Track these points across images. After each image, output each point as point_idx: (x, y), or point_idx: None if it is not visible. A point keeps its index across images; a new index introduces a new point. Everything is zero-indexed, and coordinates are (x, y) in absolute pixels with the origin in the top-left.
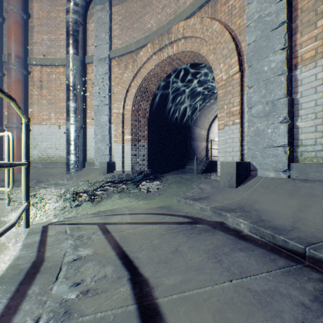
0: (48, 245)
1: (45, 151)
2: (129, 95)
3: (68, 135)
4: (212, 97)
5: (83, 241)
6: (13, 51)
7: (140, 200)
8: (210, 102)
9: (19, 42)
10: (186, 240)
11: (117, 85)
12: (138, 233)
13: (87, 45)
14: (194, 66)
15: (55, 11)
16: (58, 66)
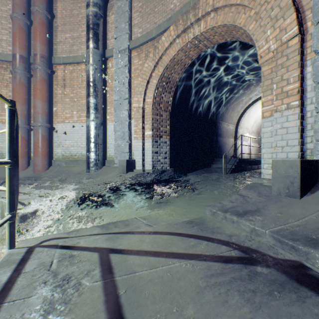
0: (9, 298)
1: (68, 149)
2: (150, 86)
3: (88, 132)
4: (242, 87)
5: (65, 293)
6: (38, 51)
7: (161, 205)
8: (240, 92)
9: (44, 42)
10: (251, 316)
11: (137, 77)
12: (157, 280)
13: (107, 38)
14: (224, 50)
15: (77, 9)
16: (79, 64)
